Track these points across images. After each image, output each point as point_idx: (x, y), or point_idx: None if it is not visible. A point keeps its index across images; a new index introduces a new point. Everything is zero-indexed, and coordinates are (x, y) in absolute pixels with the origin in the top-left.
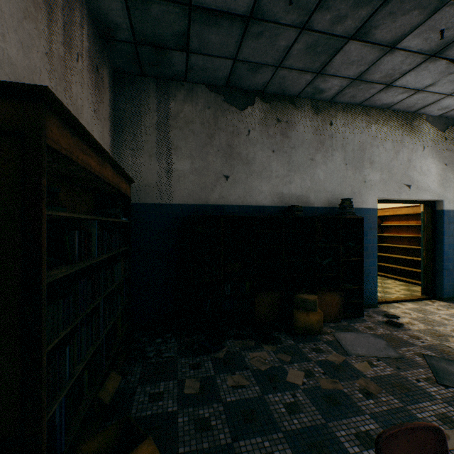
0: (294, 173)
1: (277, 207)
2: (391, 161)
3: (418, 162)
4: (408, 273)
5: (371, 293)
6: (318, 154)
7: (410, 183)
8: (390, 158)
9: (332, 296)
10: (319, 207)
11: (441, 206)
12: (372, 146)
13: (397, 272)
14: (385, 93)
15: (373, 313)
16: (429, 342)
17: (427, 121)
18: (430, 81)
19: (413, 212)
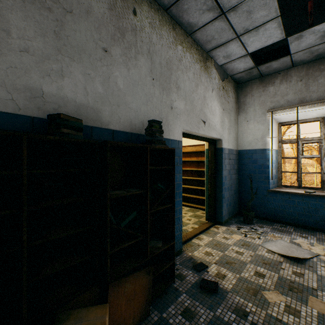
0: (70, 59)
1: (26, 118)
2: (193, 93)
3: (209, 102)
4: (191, 199)
5: (177, 238)
6: (116, 46)
7: (205, 119)
8: (192, 89)
9: (136, 279)
10: (118, 130)
11: (221, 144)
12: (179, 69)
13: (184, 199)
14: (195, 0)
15: (182, 266)
16: (259, 320)
17: (214, 67)
18: (237, 0)
19: (196, 150)
